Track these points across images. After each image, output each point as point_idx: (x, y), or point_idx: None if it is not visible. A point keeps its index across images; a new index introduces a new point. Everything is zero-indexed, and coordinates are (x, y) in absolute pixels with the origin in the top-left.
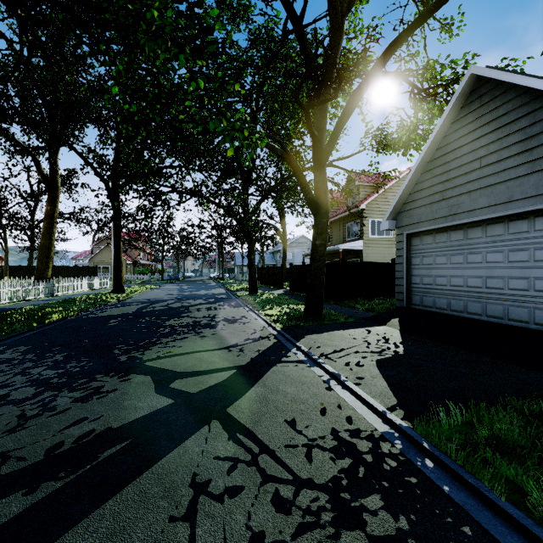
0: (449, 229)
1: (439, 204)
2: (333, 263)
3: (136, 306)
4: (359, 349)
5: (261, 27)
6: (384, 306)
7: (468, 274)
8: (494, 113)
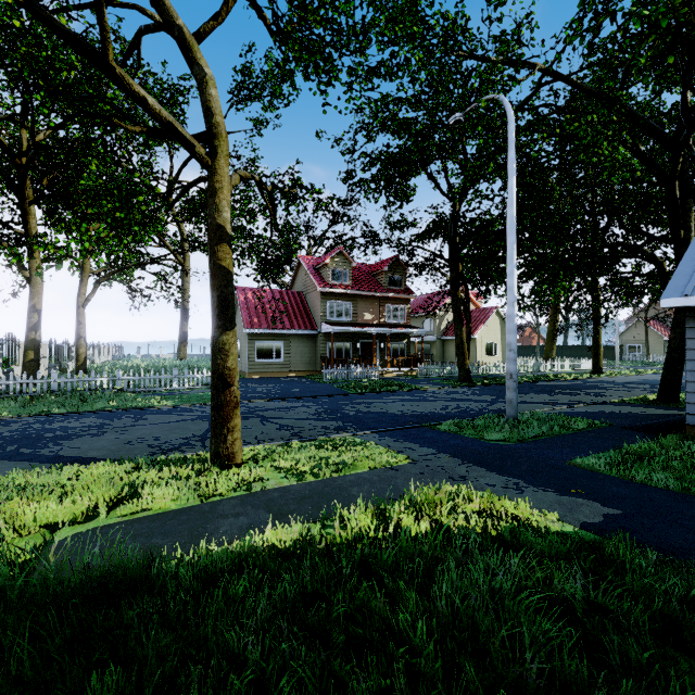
0: None
1: None
2: None
3: (572, 383)
4: (601, 410)
5: None
6: None
7: None
8: None
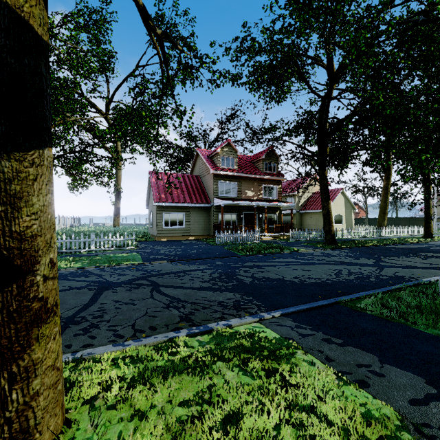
0: None
1: None
2: None
3: (420, 246)
4: None
5: None
6: None
7: None
8: None
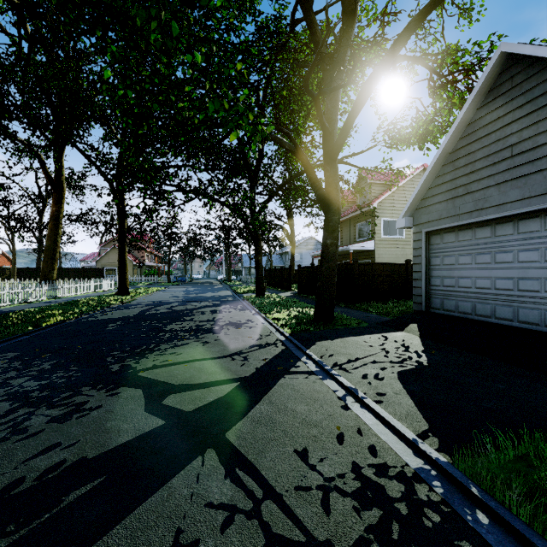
0: (474, 226)
1: (463, 198)
2: (344, 264)
3: (138, 309)
4: (376, 358)
5: (269, 19)
6: (400, 310)
7: (497, 275)
8: (528, 94)
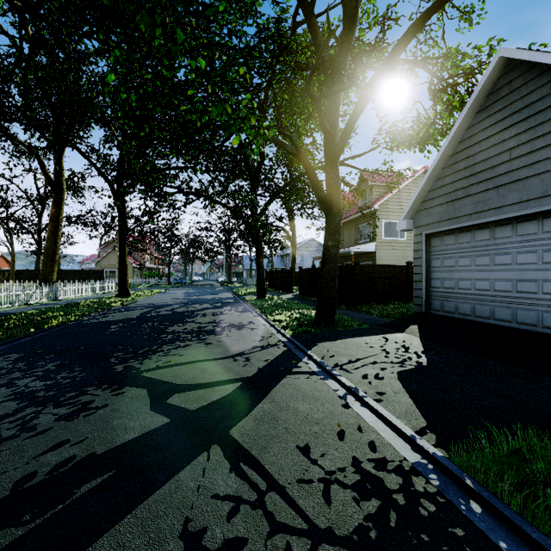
0: (473, 228)
1: (463, 201)
2: (345, 266)
3: (139, 311)
4: (377, 359)
5: (270, 21)
6: (401, 312)
7: (496, 277)
8: (526, 99)
